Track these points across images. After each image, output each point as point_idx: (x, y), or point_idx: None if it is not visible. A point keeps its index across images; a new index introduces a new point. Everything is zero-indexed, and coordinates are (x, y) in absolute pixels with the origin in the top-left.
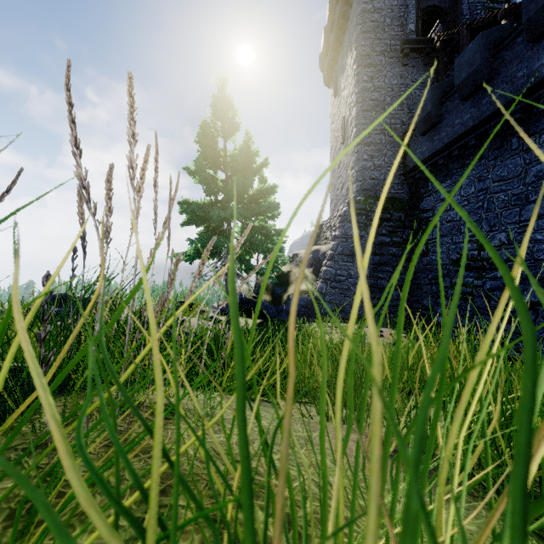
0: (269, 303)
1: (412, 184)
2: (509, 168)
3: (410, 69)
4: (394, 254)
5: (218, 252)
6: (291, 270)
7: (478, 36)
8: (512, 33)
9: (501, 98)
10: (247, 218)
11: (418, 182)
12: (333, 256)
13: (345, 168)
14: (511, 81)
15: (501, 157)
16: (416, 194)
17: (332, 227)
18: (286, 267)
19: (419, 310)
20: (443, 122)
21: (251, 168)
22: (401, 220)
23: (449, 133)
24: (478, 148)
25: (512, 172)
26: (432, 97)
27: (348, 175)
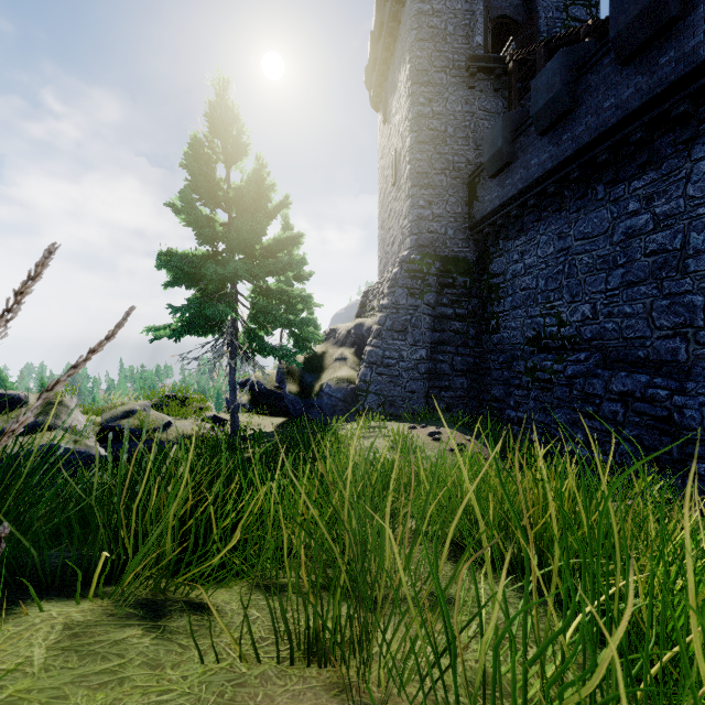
0: (295, 396)
1: (480, 240)
2: (594, 223)
3: (478, 93)
4: (458, 330)
5: (220, 326)
6: (327, 351)
7: (559, 54)
8: (598, 52)
9: (585, 133)
10: (260, 277)
11: (487, 238)
12: (380, 332)
13: (397, 217)
14: (596, 112)
15: (584, 209)
16: (485, 253)
17: (381, 294)
18: (321, 346)
19: (488, 402)
20: (516, 163)
21: (265, 208)
22: (466, 287)
23: (523, 177)
24: (558, 196)
25: (598, 229)
26: (503, 129)
27: (400, 226)
